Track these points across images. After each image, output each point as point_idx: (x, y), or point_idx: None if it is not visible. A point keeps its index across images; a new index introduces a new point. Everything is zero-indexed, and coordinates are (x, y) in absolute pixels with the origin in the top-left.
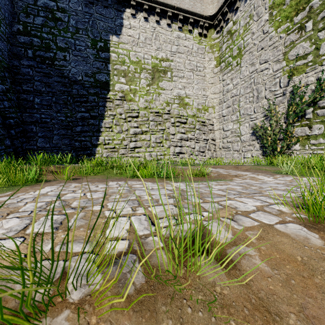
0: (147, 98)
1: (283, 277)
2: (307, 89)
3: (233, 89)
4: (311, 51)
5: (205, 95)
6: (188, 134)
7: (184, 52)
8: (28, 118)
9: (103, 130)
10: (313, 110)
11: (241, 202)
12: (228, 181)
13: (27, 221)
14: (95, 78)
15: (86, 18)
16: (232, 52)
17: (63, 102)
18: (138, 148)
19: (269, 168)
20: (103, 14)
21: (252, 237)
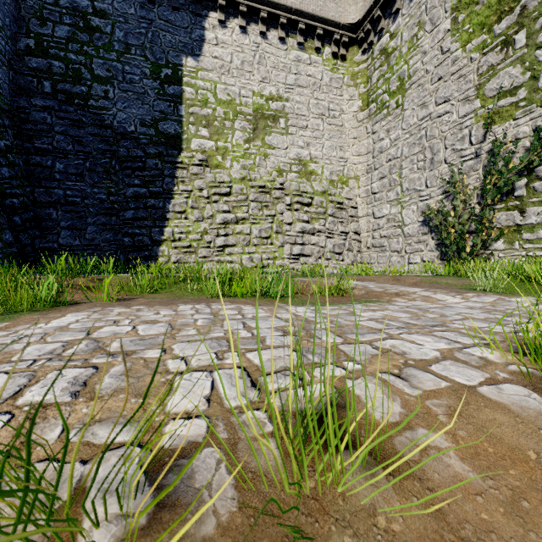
0: (244, 163)
1: (506, 494)
2: (518, 147)
3: (390, 148)
4: (523, 82)
5: (343, 158)
6: (314, 223)
7: (308, 84)
8: (44, 196)
9: (171, 217)
10: (527, 183)
11: (413, 343)
12: (384, 304)
13: (23, 379)
14: (158, 130)
15: (142, 27)
16: (389, 85)
17: (103, 170)
18: (231, 246)
19: (453, 282)
20: (172, 21)
21: (438, 412)
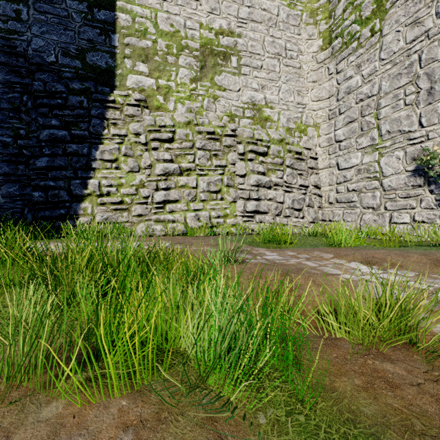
0: (191, 106)
1: None
2: None
3: (362, 85)
4: None
5: (301, 104)
6: (270, 175)
7: (263, 20)
8: None
9: (97, 166)
10: None
11: None
12: None
13: None
14: (85, 62)
15: None
16: (361, 12)
17: (10, 106)
18: (173, 202)
19: None
20: None
21: None
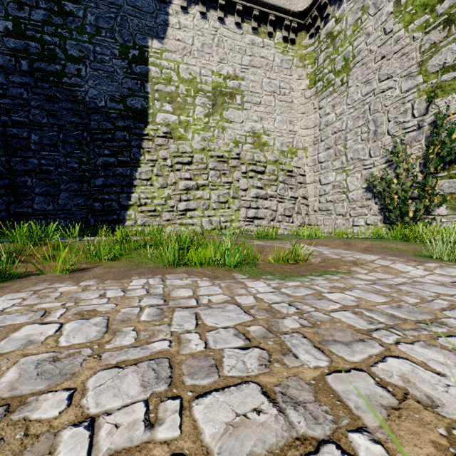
0: (204, 135)
1: None
2: None
3: (335, 121)
4: None
5: (292, 131)
6: (267, 189)
7: (261, 65)
8: (20, 165)
9: (137, 184)
10: None
11: (429, 371)
12: (346, 276)
13: None
14: (126, 105)
15: (111, 12)
16: (335, 65)
17: (75, 141)
18: (192, 210)
19: (403, 247)
20: (138, 7)
21: None
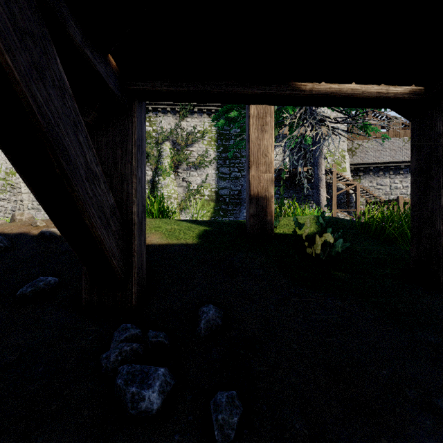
0: None
1: None
2: None
3: None
4: None
5: None
6: (1, 195)
7: None
8: None
9: None
10: None
11: None
12: None
13: None
14: None
15: None
16: None
17: None
18: None
19: None
20: None
21: None
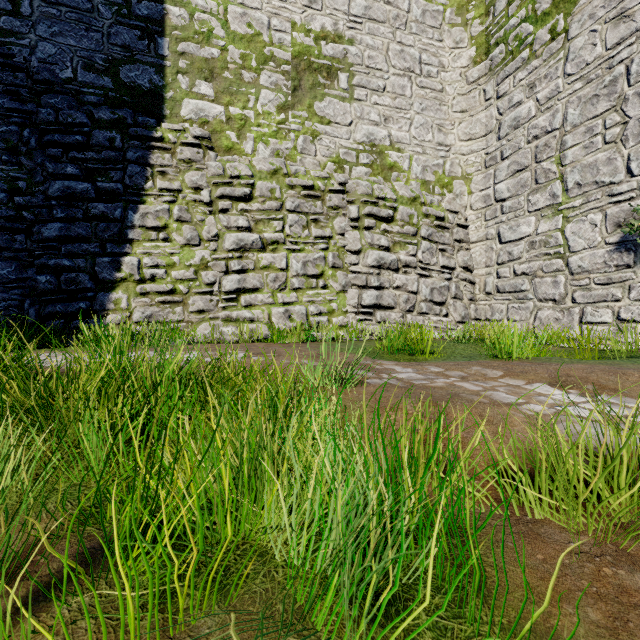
0: (278, 146)
1: None
2: None
3: (537, 115)
4: None
5: (443, 145)
6: (398, 251)
7: (386, 18)
8: None
9: (136, 237)
10: None
11: None
12: None
13: None
14: (118, 79)
15: None
16: (535, 4)
17: (3, 145)
18: (251, 291)
19: None
20: None
21: None
